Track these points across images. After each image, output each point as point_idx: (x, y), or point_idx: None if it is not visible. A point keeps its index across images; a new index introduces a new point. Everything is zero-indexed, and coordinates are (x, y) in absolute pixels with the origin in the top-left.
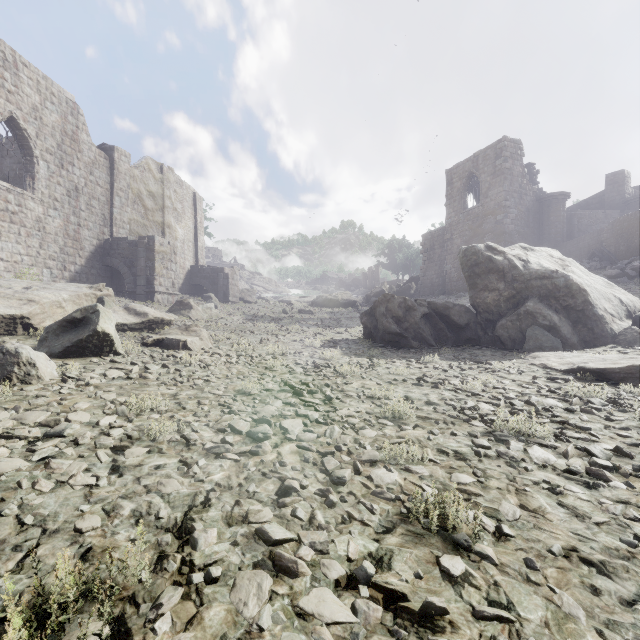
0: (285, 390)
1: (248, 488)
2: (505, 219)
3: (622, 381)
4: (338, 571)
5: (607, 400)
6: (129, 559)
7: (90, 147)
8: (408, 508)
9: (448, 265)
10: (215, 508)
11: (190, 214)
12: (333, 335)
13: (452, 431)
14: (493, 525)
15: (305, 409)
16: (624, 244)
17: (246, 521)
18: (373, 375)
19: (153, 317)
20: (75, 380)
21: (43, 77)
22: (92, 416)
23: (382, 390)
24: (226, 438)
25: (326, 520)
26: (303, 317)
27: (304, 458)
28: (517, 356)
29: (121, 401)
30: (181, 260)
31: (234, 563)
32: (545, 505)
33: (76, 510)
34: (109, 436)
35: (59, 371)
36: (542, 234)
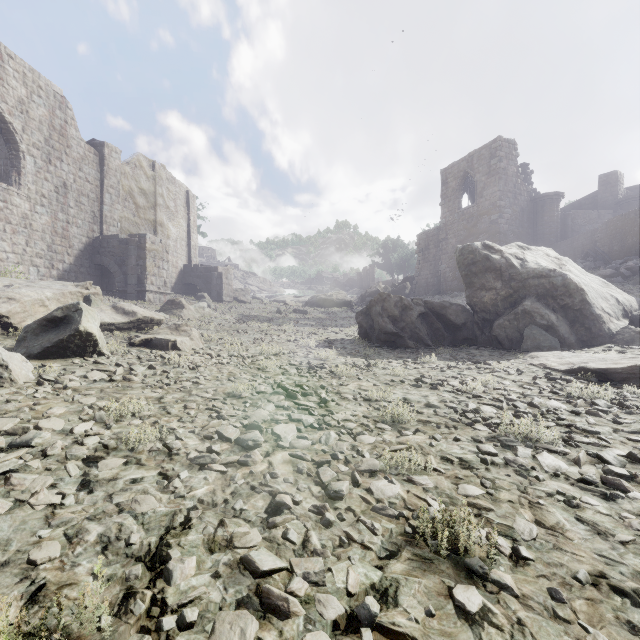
0: (278, 392)
1: (234, 505)
2: (500, 219)
3: (624, 381)
4: (336, 609)
5: (612, 401)
6: (89, 599)
7: (79, 142)
8: (413, 526)
9: (443, 265)
10: (196, 530)
11: (183, 212)
12: (328, 335)
13: (455, 436)
14: (509, 546)
15: (299, 413)
16: (618, 244)
17: (230, 546)
18: (370, 376)
19: (142, 316)
20: (52, 383)
21: (30, 69)
22: (66, 423)
23: (380, 392)
24: (212, 447)
25: (322, 543)
26: (298, 317)
27: (297, 468)
28: (515, 356)
29: (100, 406)
30: (174, 259)
31: (214, 601)
32: (563, 521)
33: (33, 536)
34: (83, 445)
35: (36, 373)
36: (536, 234)
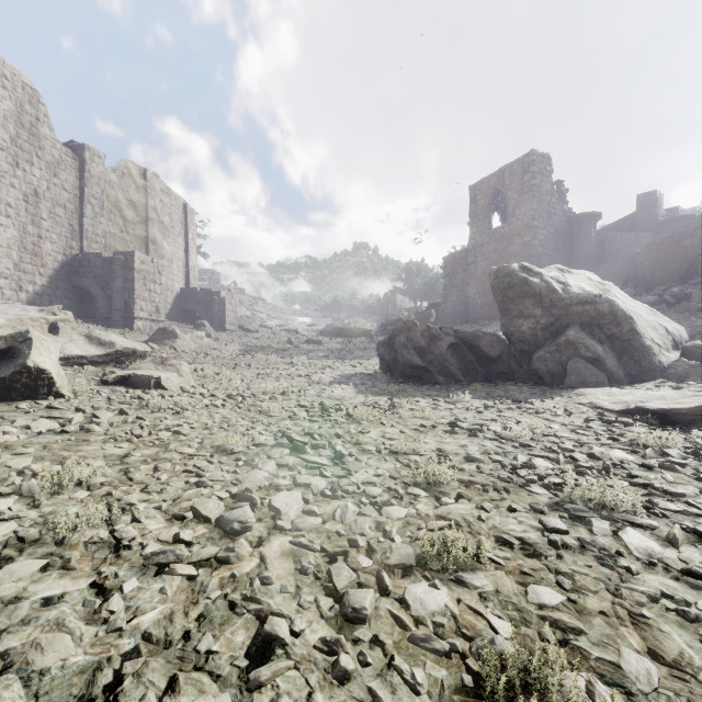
0: (282, 444)
1: (198, 645)
2: (533, 240)
3: (691, 424)
4: None
5: (685, 451)
6: None
7: (54, 144)
8: (474, 672)
9: (472, 291)
10: None
11: (180, 229)
12: (345, 369)
13: (510, 505)
14: None
15: (307, 473)
16: (660, 269)
17: None
18: (395, 419)
19: (122, 348)
20: None
21: None
22: None
23: (409, 442)
24: (181, 534)
25: None
26: (311, 348)
27: (301, 567)
28: (559, 393)
29: (36, 470)
30: (169, 281)
31: None
32: (685, 648)
33: None
34: None
35: None
36: (572, 258)
